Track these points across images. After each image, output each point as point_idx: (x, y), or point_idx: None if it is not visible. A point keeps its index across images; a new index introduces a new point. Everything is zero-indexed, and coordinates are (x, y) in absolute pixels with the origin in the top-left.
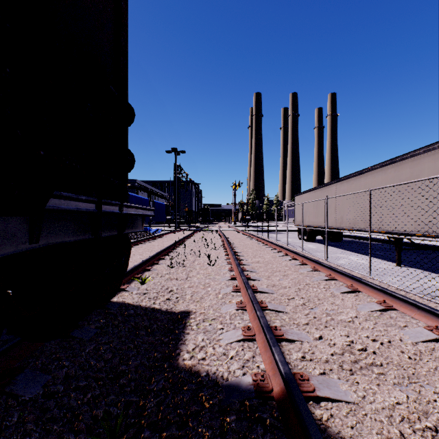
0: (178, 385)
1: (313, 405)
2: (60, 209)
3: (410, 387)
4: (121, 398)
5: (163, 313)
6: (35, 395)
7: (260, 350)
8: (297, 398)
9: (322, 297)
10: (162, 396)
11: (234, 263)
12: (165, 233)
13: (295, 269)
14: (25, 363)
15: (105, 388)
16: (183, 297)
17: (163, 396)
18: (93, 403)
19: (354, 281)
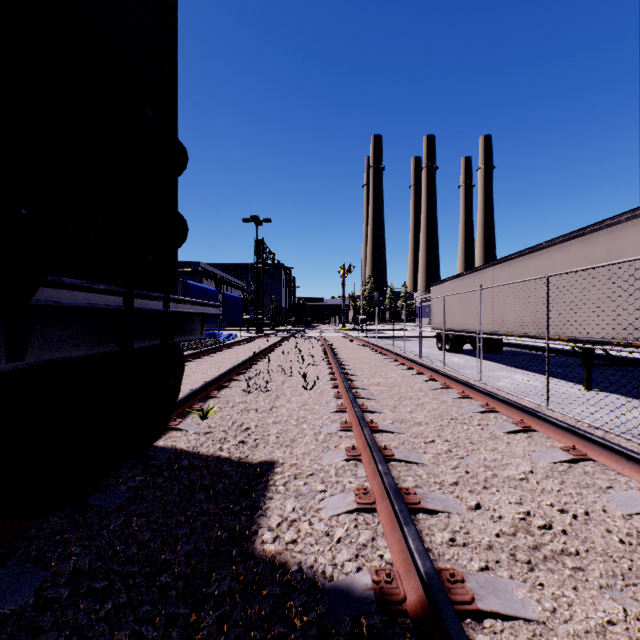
0: (252, 587)
1: (471, 625)
2: (60, 305)
3: (627, 592)
4: (160, 610)
5: (234, 464)
6: (20, 606)
7: (383, 529)
8: (448, 621)
9: (477, 439)
10: (227, 605)
11: (342, 385)
12: (241, 340)
13: (434, 396)
14: (10, 550)
15: (135, 592)
16: (265, 438)
17: (229, 605)
18: (115, 619)
19: (525, 415)
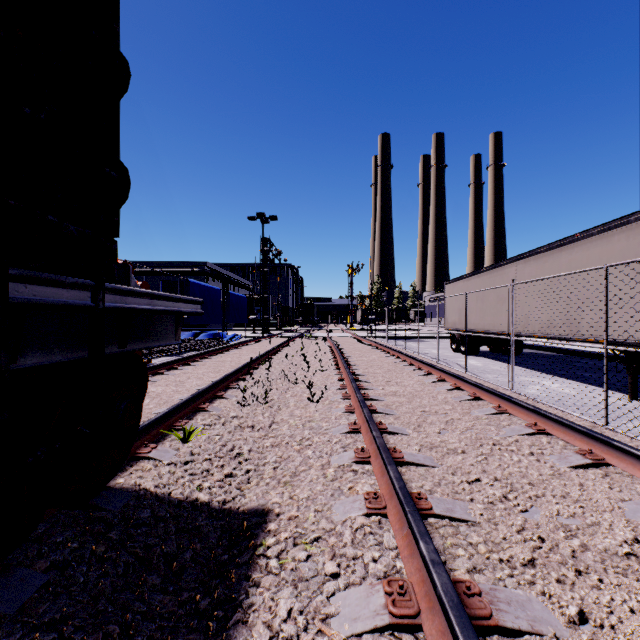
0: None
1: None
2: None
3: None
4: None
5: (213, 514)
6: None
7: None
8: None
9: (537, 478)
10: None
11: (354, 396)
12: (245, 341)
13: (463, 410)
14: None
15: None
16: (259, 470)
17: None
18: None
19: (592, 442)
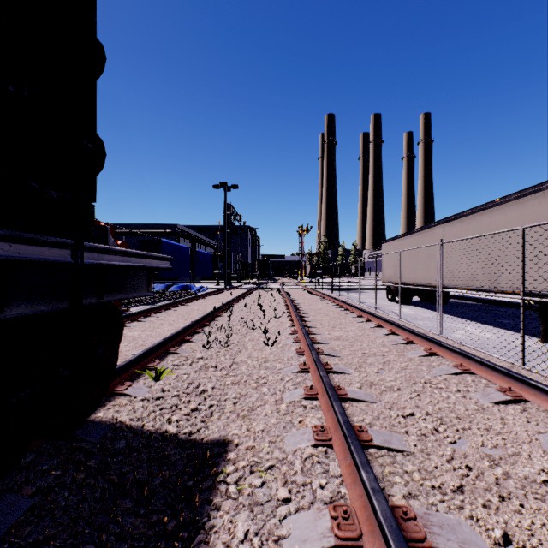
0: None
1: None
2: None
3: None
4: None
5: (180, 445)
6: None
7: None
8: None
9: (464, 413)
10: None
11: (304, 340)
12: (210, 292)
13: (398, 352)
14: None
15: None
16: (221, 405)
17: None
18: None
19: (511, 380)
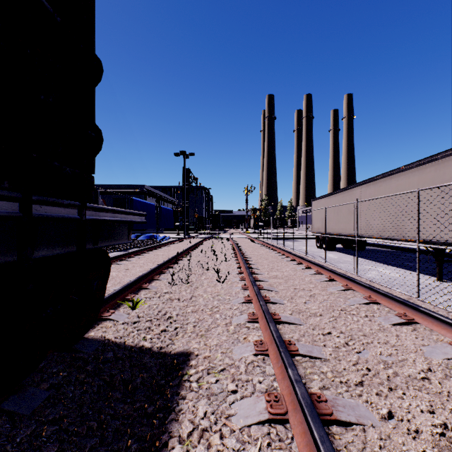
0: None
1: None
2: None
3: None
4: None
5: (154, 355)
6: None
7: None
8: None
9: (369, 331)
10: None
11: (248, 278)
12: (172, 241)
13: (322, 288)
14: None
15: None
16: (184, 327)
17: None
18: None
19: (406, 308)
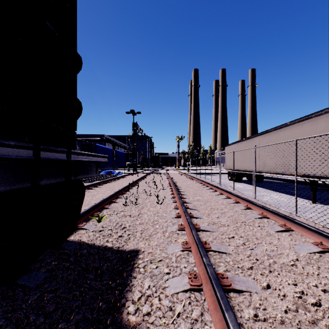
0: None
1: None
2: None
3: None
4: None
5: (114, 252)
6: None
7: (209, 307)
8: None
9: (260, 236)
10: None
11: (178, 201)
12: (125, 175)
13: (230, 207)
14: None
15: None
16: (134, 234)
17: None
18: None
19: (286, 220)
